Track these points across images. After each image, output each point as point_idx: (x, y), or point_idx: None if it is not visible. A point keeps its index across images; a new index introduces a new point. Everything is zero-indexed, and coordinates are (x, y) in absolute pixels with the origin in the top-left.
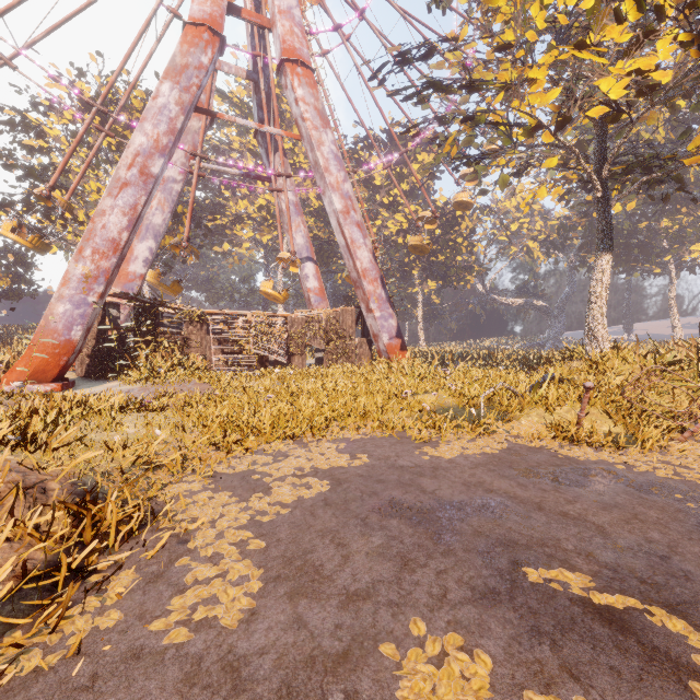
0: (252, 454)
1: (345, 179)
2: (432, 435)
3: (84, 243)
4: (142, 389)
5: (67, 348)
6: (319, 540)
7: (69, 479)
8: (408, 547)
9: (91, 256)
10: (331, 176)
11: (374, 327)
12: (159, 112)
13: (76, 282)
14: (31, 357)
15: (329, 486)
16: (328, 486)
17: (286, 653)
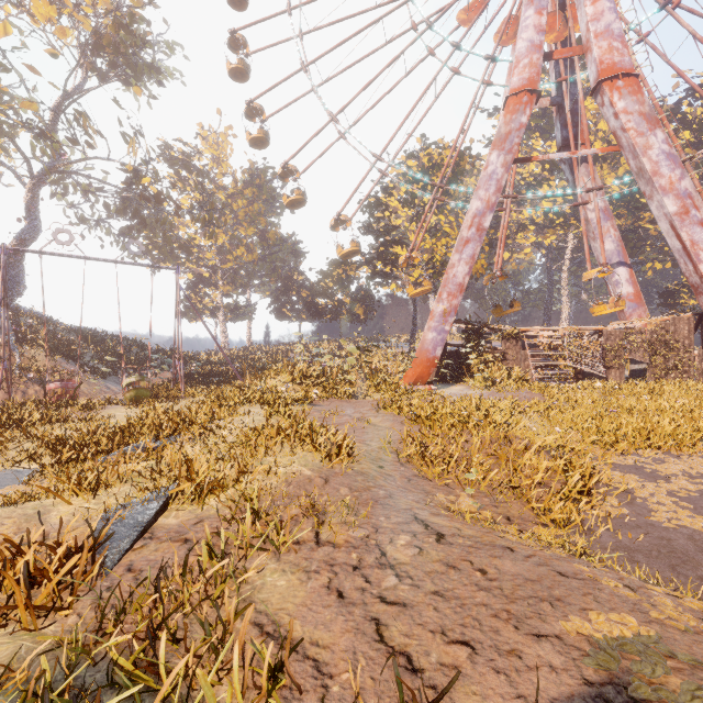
0: (627, 455)
1: (681, 177)
2: None
3: (442, 289)
4: (490, 395)
5: (433, 362)
6: None
7: (542, 448)
8: None
9: (446, 298)
10: (662, 179)
11: None
12: (489, 178)
13: (438, 317)
14: (415, 368)
15: None
16: None
17: None
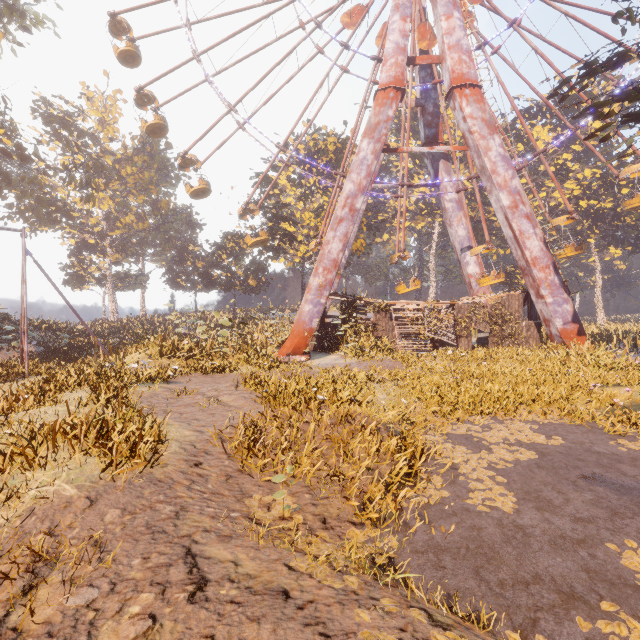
0: (462, 423)
1: (512, 177)
2: (628, 430)
3: (318, 264)
4: (358, 364)
5: (310, 333)
6: (543, 487)
7: (383, 424)
8: (615, 505)
9: (322, 272)
10: (498, 177)
11: (545, 312)
12: (360, 163)
13: (314, 290)
14: (292, 338)
15: (536, 455)
16: (535, 455)
17: (546, 530)
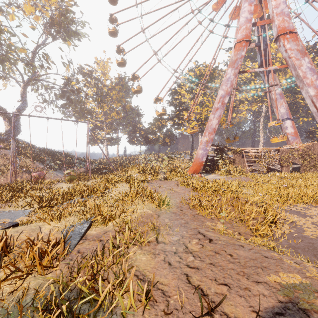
0: (292, 206)
1: (316, 79)
2: None
3: (205, 131)
4: (228, 178)
5: (202, 164)
6: None
7: (253, 202)
8: None
9: (208, 135)
10: (307, 79)
11: None
12: (227, 80)
13: (204, 143)
14: (193, 166)
15: None
16: None
17: None
